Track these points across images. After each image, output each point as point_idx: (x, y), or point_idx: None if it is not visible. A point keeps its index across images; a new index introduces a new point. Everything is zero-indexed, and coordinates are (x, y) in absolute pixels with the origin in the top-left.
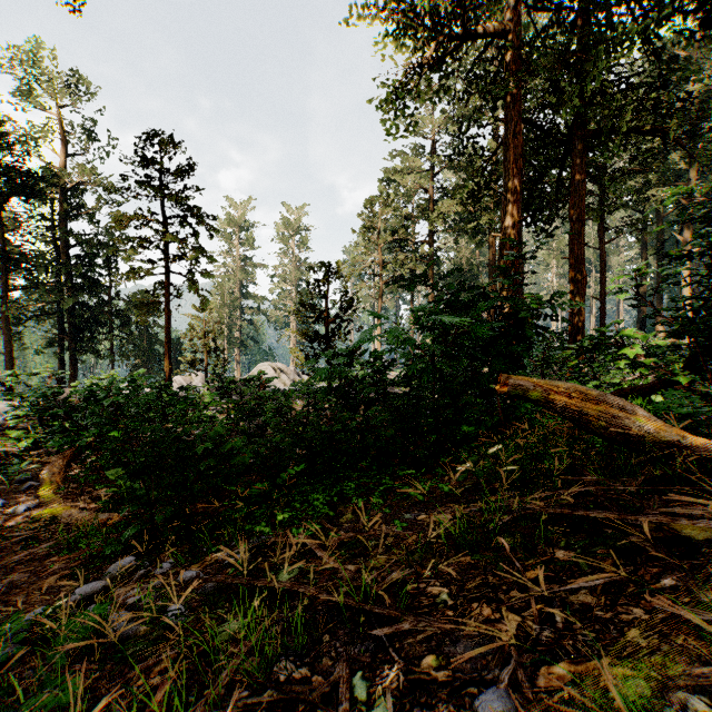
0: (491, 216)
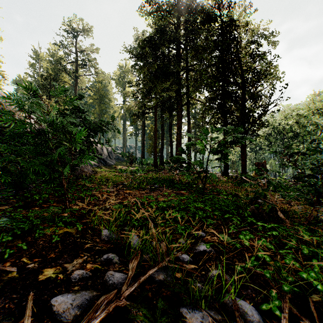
0: None
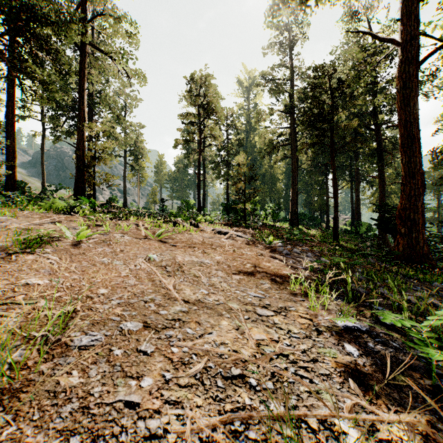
0: None
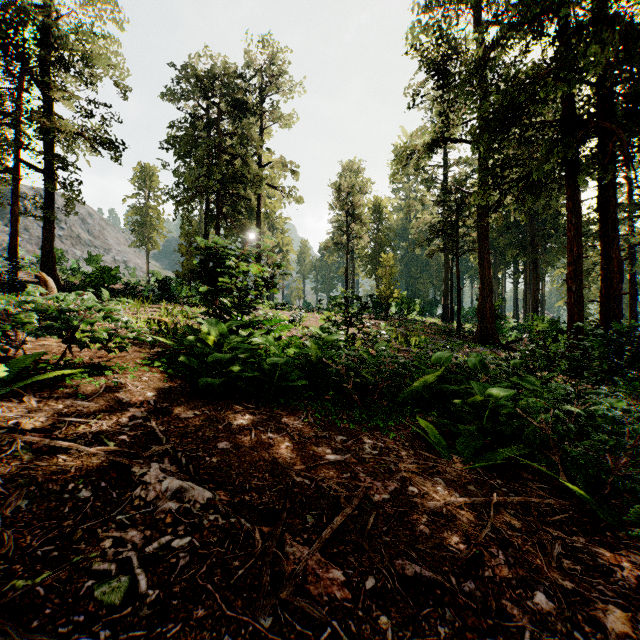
0: None
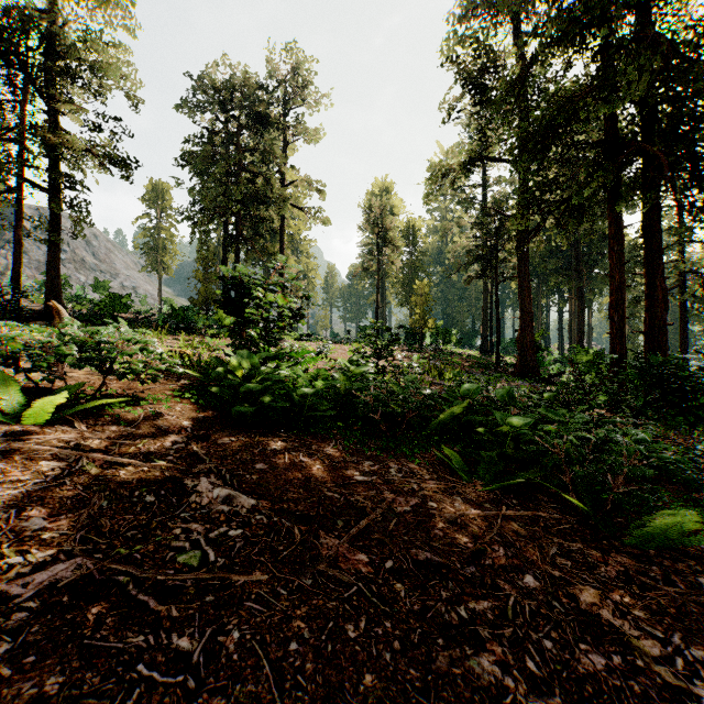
0: None
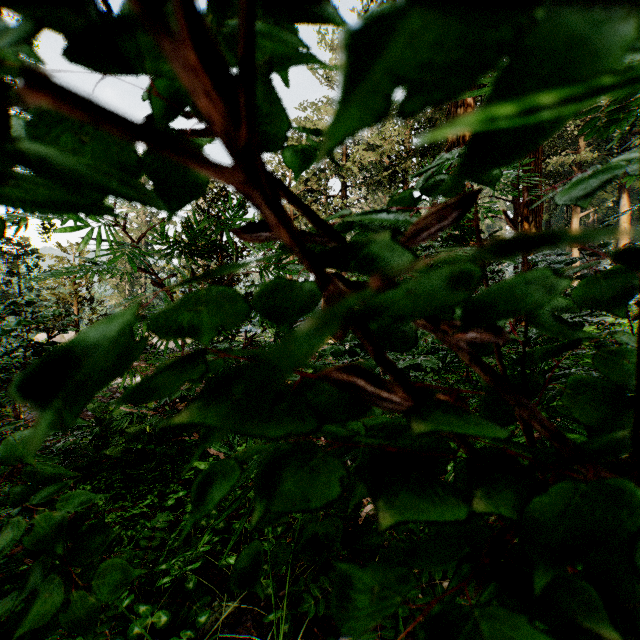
0: (408, 163)
